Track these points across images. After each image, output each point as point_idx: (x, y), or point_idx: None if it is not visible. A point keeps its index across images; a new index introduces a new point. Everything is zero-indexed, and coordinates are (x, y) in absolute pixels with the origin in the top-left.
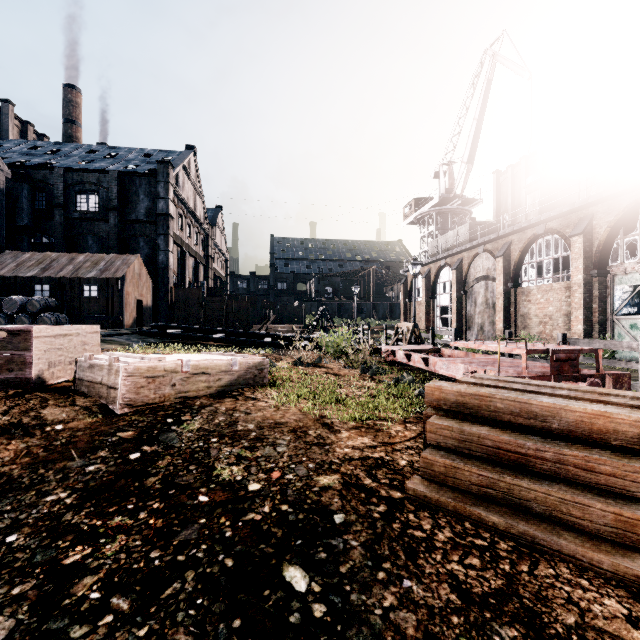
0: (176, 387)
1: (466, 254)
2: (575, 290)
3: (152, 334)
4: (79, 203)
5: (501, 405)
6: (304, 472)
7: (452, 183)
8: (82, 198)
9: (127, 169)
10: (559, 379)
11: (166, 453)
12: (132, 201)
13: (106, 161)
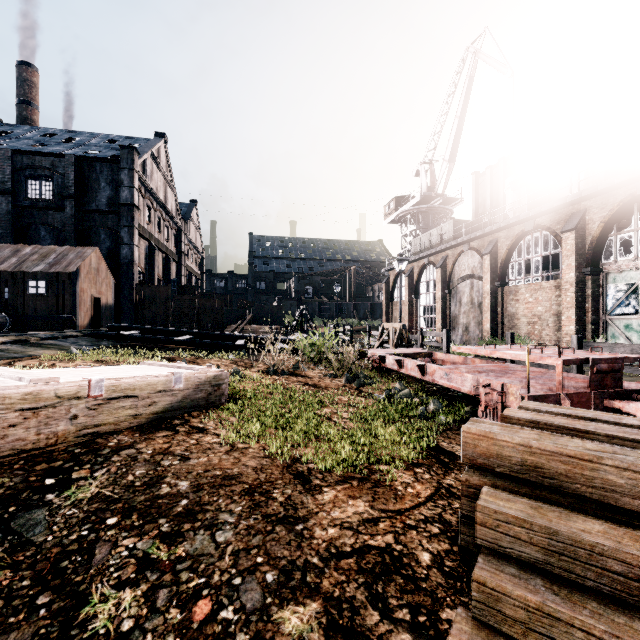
0: (78, 420)
1: (450, 252)
2: (567, 289)
3: (106, 336)
4: (30, 190)
5: (618, 479)
6: (256, 598)
7: (433, 182)
8: (33, 184)
9: (87, 154)
10: (601, 396)
11: (7, 562)
12: (92, 189)
13: (63, 145)
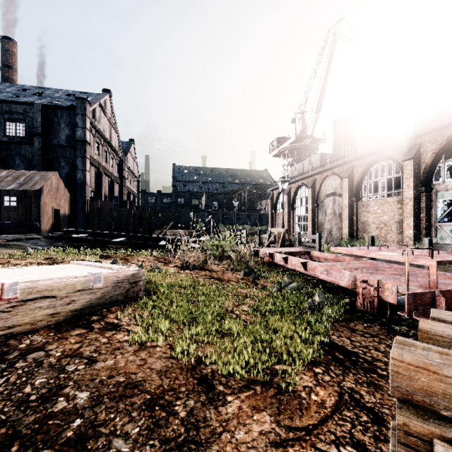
0: None
1: (318, 176)
2: (407, 203)
3: (60, 238)
4: (8, 129)
5: None
6: None
7: (304, 127)
8: (10, 125)
9: (51, 103)
10: None
11: None
12: (54, 129)
13: (34, 97)
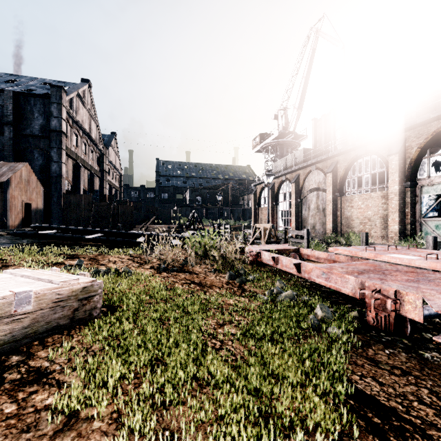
0: None
1: (302, 171)
2: (392, 198)
3: (26, 235)
4: None
5: None
6: None
7: (287, 123)
8: None
9: (23, 91)
10: None
11: None
12: (27, 118)
13: (5, 84)
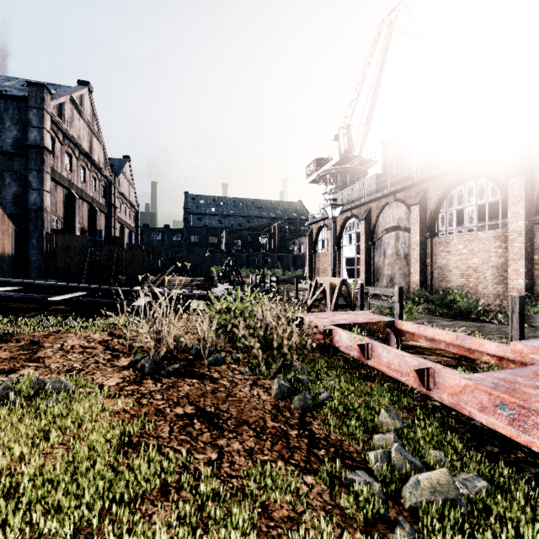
0: None
1: (374, 204)
2: (514, 239)
3: None
4: None
5: None
6: None
7: (350, 145)
8: None
9: None
10: None
11: None
12: None
13: None
